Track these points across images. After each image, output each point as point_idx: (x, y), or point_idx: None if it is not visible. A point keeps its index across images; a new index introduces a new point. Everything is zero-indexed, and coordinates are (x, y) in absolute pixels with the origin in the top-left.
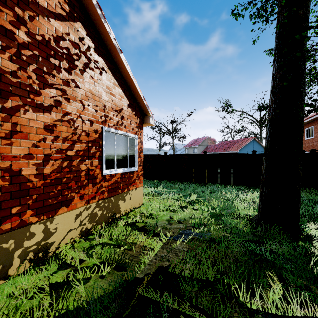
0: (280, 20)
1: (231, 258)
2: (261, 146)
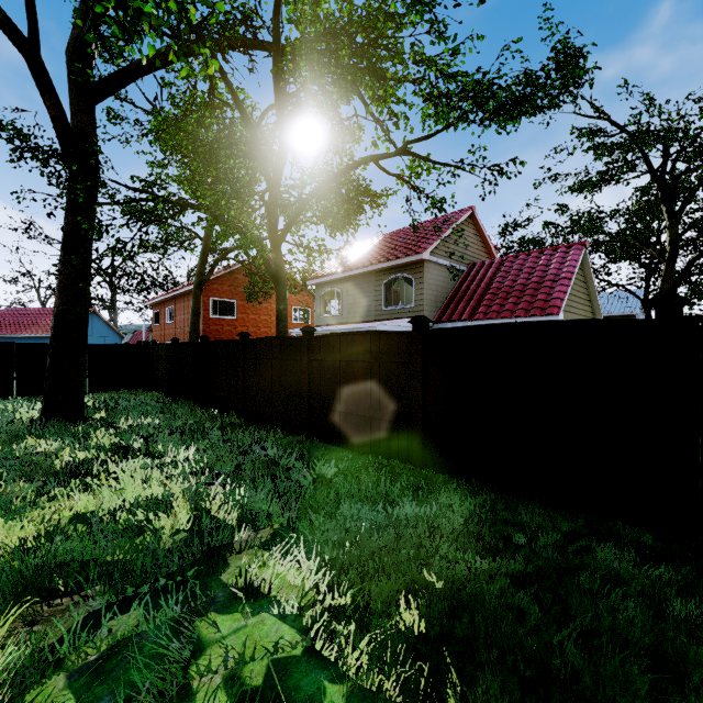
0: (67, 217)
1: None
2: (108, 327)
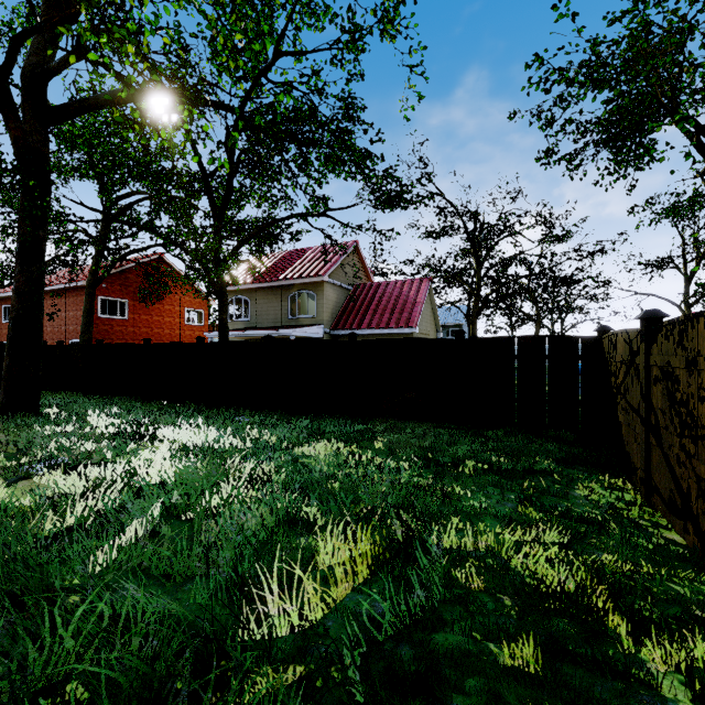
0: (23, 228)
1: (1, 424)
2: None
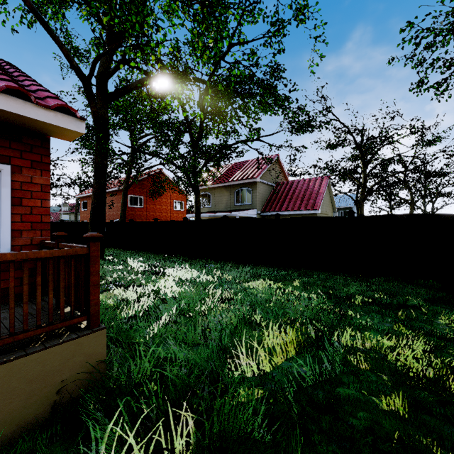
0: (97, 159)
1: None
2: None
